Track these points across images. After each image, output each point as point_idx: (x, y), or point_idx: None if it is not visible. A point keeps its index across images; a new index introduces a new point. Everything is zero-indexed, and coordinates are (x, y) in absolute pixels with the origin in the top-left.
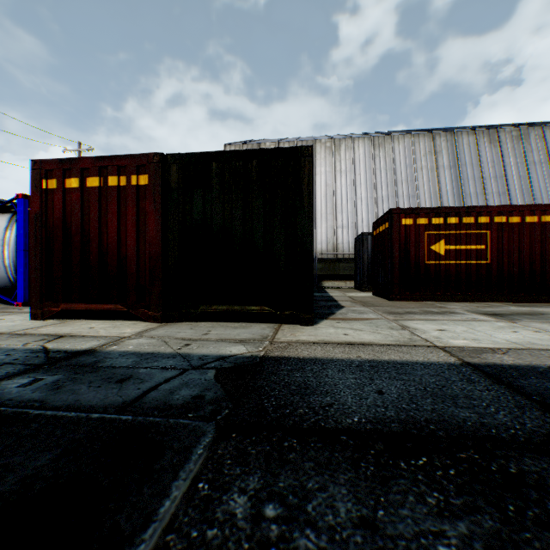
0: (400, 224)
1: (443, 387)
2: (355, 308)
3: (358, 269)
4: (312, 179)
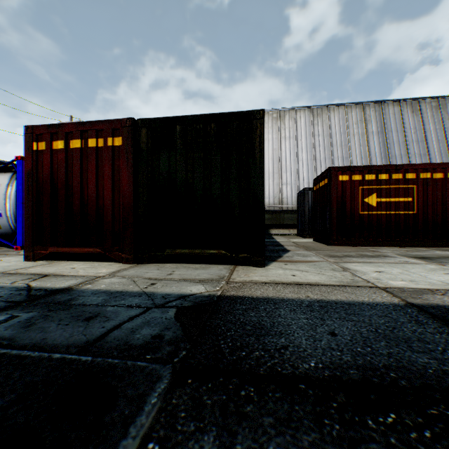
0: (337, 180)
1: (393, 328)
2: (299, 252)
3: (300, 219)
4: (263, 138)
